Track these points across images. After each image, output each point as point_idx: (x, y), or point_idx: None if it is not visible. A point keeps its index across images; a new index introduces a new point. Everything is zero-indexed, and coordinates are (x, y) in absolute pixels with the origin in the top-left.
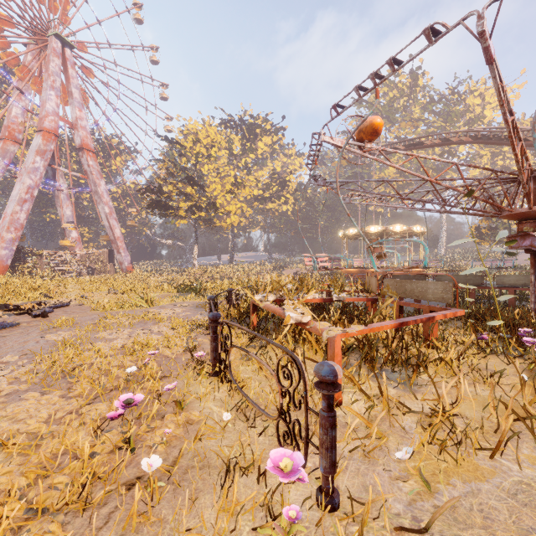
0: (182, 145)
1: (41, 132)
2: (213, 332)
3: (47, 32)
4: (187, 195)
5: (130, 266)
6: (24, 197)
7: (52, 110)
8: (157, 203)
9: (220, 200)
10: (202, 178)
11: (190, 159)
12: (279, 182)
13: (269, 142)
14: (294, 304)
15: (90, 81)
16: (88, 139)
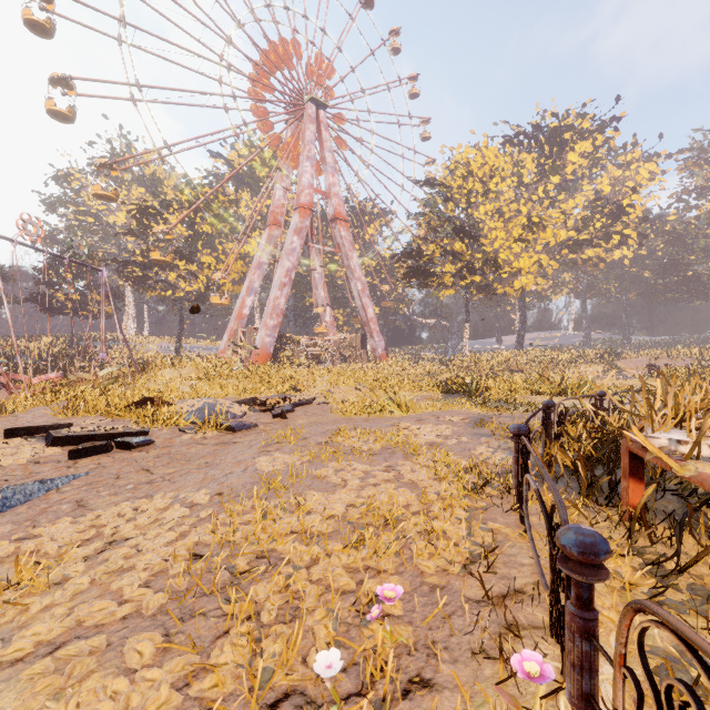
0: (448, 186)
1: (298, 210)
2: (577, 601)
3: (303, 100)
4: (454, 254)
5: (384, 354)
6: (284, 281)
7: (307, 183)
8: (415, 270)
9: (504, 254)
10: (475, 228)
11: (458, 203)
12: (607, 211)
13: (587, 149)
14: None
15: (343, 140)
16: (340, 207)
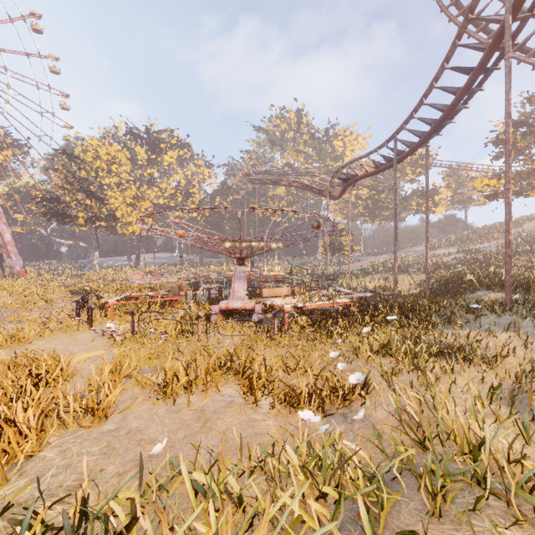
0: (82, 159)
1: None
2: (77, 306)
3: None
4: (86, 206)
5: (22, 270)
6: None
7: None
8: (55, 212)
9: (121, 211)
10: (104, 188)
11: (90, 172)
12: (184, 193)
13: (174, 157)
14: (116, 297)
15: None
16: None
